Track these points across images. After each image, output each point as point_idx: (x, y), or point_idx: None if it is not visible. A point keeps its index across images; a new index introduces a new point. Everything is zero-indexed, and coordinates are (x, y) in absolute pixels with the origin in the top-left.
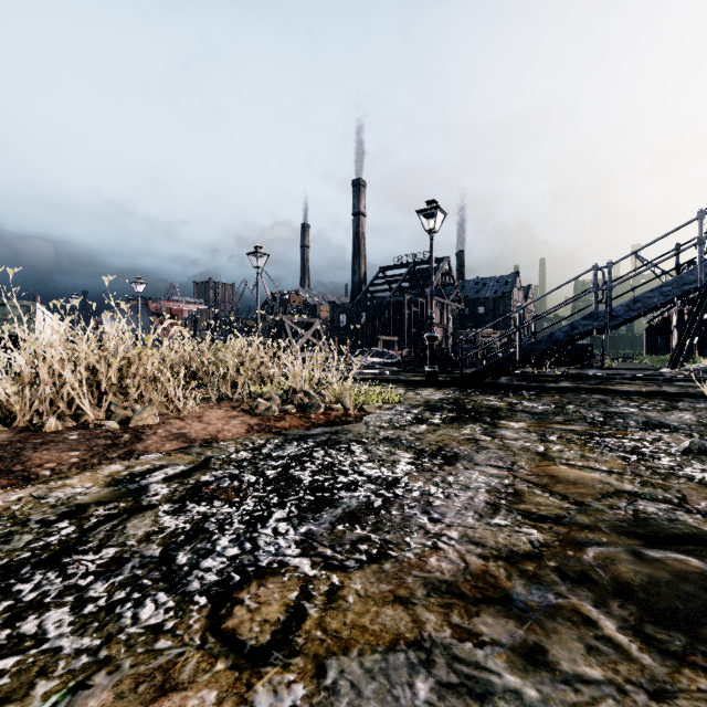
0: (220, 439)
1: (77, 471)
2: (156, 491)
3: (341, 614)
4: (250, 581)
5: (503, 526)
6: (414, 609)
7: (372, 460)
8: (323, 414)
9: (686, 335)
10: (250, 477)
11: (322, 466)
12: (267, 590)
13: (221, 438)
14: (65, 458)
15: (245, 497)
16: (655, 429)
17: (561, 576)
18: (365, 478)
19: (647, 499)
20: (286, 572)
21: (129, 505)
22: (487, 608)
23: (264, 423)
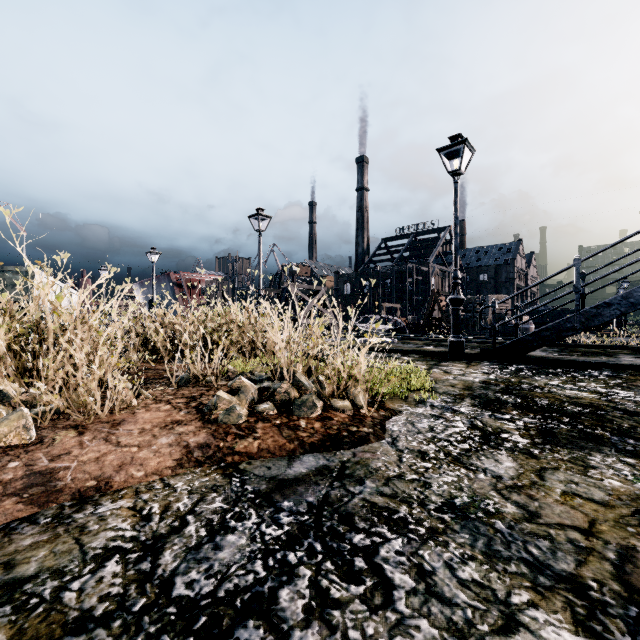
0: (114, 487)
1: None
2: None
3: None
4: None
5: None
6: None
7: None
8: (319, 420)
9: None
10: None
11: None
12: None
13: (117, 484)
14: None
15: None
16: None
17: None
18: None
19: None
20: None
21: None
22: None
23: (214, 443)
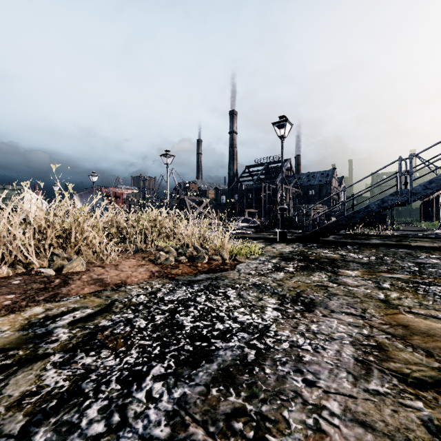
0: (128, 283)
1: (5, 312)
2: (57, 336)
3: None
4: None
5: (383, 394)
6: None
7: (244, 305)
8: (206, 263)
9: None
10: (141, 322)
11: (202, 311)
12: None
13: (129, 282)
14: (0, 301)
15: (131, 346)
16: None
17: None
18: (238, 325)
19: None
20: None
21: (26, 353)
22: None
23: (163, 270)
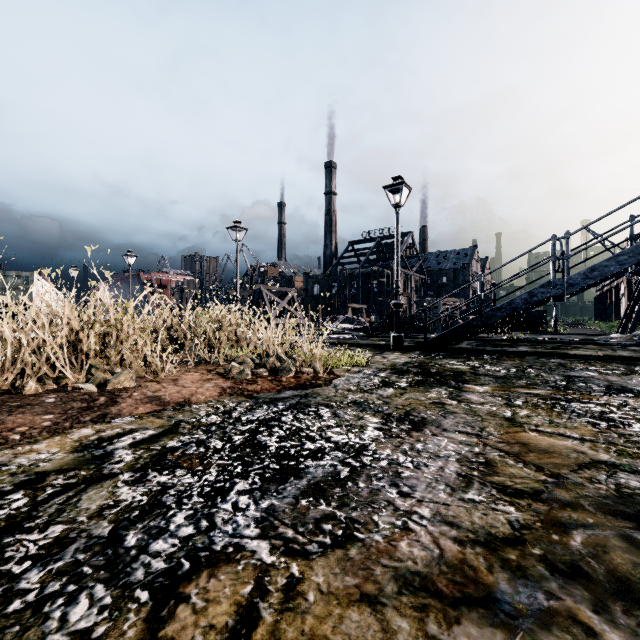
0: (193, 402)
1: (48, 435)
2: (120, 457)
3: (299, 619)
4: (200, 570)
5: (477, 502)
6: (384, 612)
7: (340, 424)
8: (293, 378)
9: (634, 302)
10: (216, 443)
11: (289, 431)
12: (218, 583)
13: (194, 400)
14: (38, 422)
15: (209, 465)
16: (619, 393)
17: (549, 568)
18: (332, 445)
19: (628, 471)
20: (241, 559)
21: (90, 473)
22: (469, 612)
23: (237, 386)
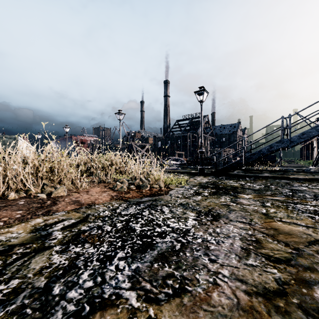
0: (96, 203)
1: (18, 222)
2: (55, 236)
3: None
4: (95, 312)
5: (255, 266)
6: None
7: (174, 217)
8: (149, 190)
9: None
10: (107, 228)
11: (147, 221)
12: None
13: (97, 203)
14: (13, 215)
15: (103, 241)
16: None
17: (305, 313)
18: (170, 229)
19: None
20: (120, 304)
21: (38, 246)
22: None
23: (119, 195)
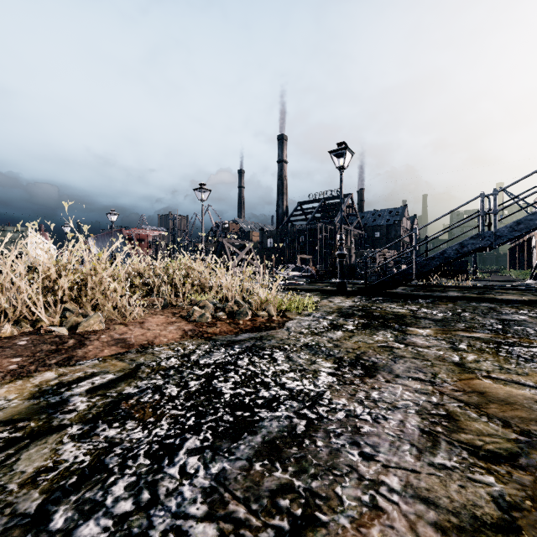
0: (156, 344)
1: (11, 378)
2: (74, 405)
3: None
4: None
5: (450, 469)
6: None
7: (294, 369)
8: (250, 321)
9: None
10: (172, 389)
11: (244, 376)
12: None
13: (157, 343)
14: (5, 365)
15: (161, 416)
16: None
17: None
18: (286, 393)
19: None
20: None
21: (38, 425)
22: None
23: (197, 329)
